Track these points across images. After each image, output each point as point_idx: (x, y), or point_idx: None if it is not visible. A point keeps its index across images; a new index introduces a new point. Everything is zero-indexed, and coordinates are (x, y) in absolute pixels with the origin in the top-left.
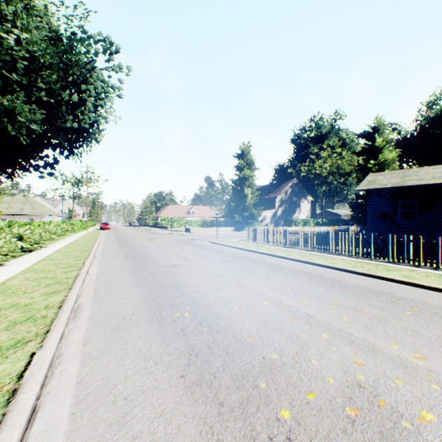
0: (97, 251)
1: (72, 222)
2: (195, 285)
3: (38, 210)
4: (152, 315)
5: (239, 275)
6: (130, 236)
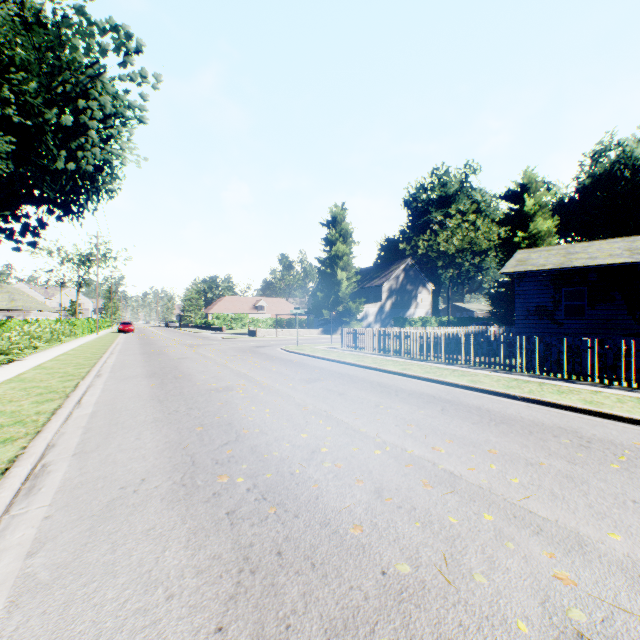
0: (104, 365)
1: (73, 320)
2: (259, 422)
3: (20, 302)
4: (178, 483)
5: (332, 404)
6: (163, 342)
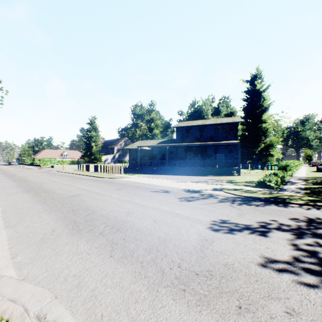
0: None
1: None
2: (30, 178)
3: None
4: (13, 181)
5: (48, 177)
6: (8, 170)
